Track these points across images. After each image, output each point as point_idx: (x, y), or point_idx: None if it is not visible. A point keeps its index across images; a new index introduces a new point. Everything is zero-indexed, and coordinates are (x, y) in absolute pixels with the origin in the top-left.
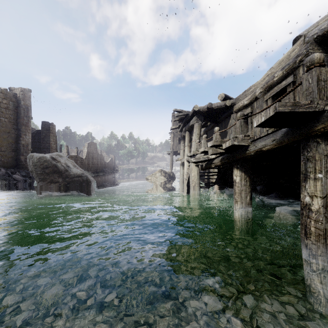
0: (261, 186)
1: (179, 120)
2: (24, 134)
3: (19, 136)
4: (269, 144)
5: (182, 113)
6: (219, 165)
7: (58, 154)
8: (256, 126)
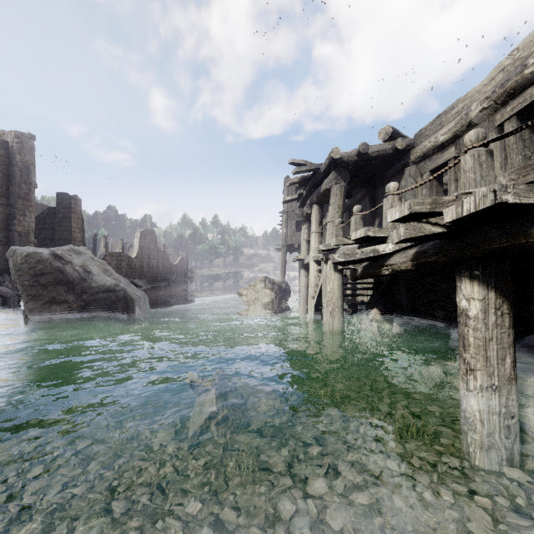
0: None
1: (299, 182)
2: (22, 213)
3: (11, 217)
4: None
5: (306, 166)
6: (404, 270)
7: (74, 248)
8: None
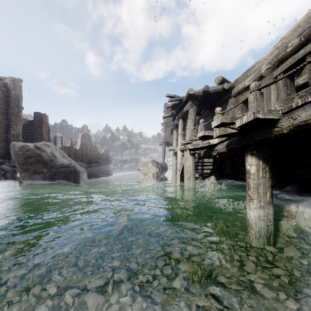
0: None
1: (171, 106)
2: (15, 124)
3: (9, 126)
4: None
5: (175, 97)
6: (223, 152)
7: (46, 143)
8: None
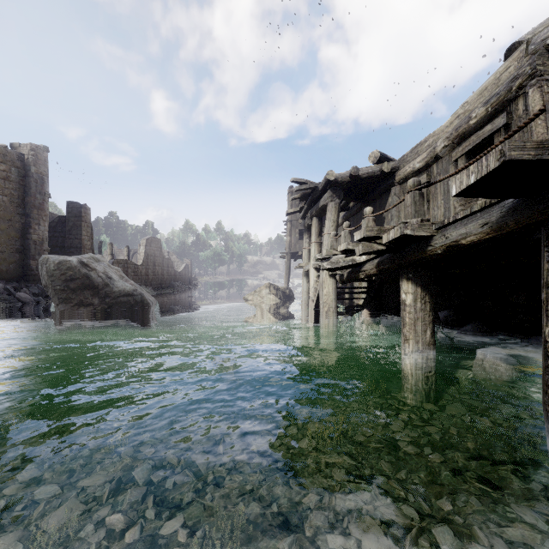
0: (447, 312)
1: (300, 197)
2: (37, 222)
3: (27, 226)
4: (474, 232)
5: (306, 184)
6: (373, 275)
7: (93, 256)
8: (456, 194)
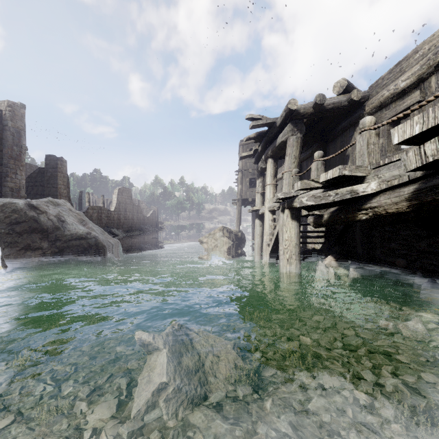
0: None
1: (255, 137)
2: (14, 171)
3: (5, 174)
4: None
5: (263, 120)
6: (393, 213)
7: (52, 200)
8: None
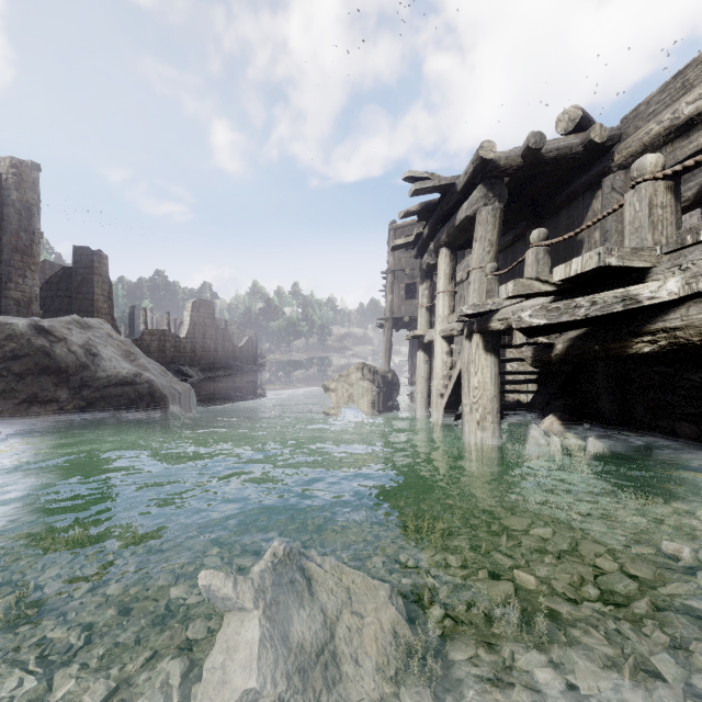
0: None
1: (419, 212)
2: (21, 273)
3: (6, 278)
4: None
5: (433, 179)
6: None
7: (79, 319)
8: None
